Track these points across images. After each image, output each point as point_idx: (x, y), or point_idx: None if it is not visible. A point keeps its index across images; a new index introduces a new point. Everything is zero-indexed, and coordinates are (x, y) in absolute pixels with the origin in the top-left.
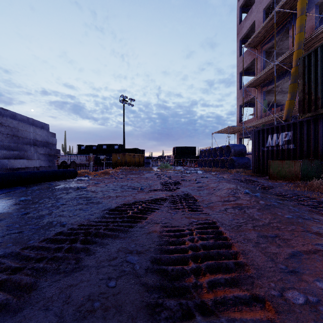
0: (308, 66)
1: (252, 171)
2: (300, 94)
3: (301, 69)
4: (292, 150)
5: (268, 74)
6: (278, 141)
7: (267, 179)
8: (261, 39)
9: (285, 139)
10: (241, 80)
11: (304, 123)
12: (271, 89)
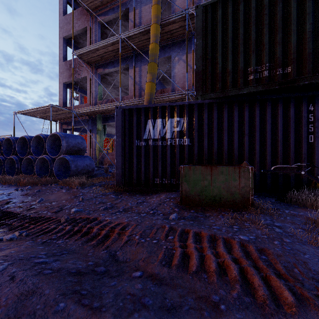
0: (211, 21)
1: (116, 183)
2: (198, 61)
3: (200, 24)
4: (188, 147)
5: (108, 52)
6: (164, 132)
7: (179, 205)
8: (97, 2)
9: (177, 128)
10: (66, 50)
11: (205, 108)
12: (104, 76)
